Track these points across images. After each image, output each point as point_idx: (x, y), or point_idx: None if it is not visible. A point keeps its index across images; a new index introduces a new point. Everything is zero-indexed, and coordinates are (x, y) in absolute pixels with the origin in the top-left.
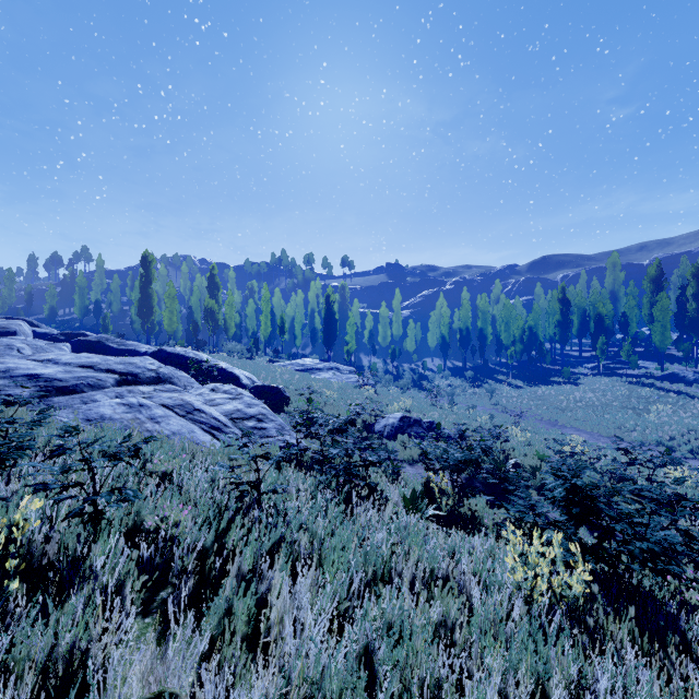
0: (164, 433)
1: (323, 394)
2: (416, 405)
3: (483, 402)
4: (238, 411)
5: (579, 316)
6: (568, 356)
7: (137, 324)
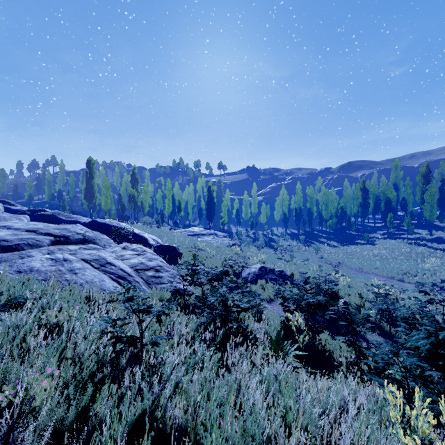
0: (79, 281)
1: (206, 251)
2: (268, 258)
3: (312, 256)
4: (141, 263)
5: (373, 200)
6: (366, 226)
7: (85, 205)
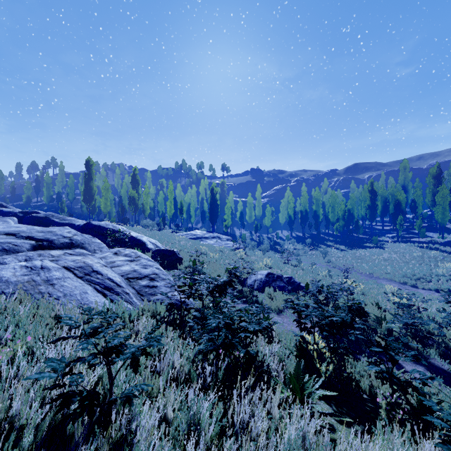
0: (56, 294)
1: (208, 255)
2: (274, 263)
3: (319, 260)
4: (134, 271)
5: (382, 202)
6: (374, 229)
7: (84, 208)
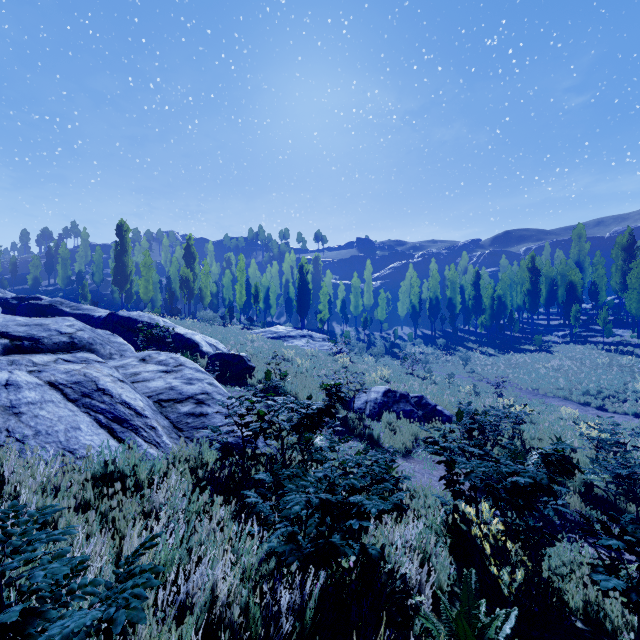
0: (20, 432)
1: (295, 363)
2: (393, 374)
3: (457, 370)
4: (171, 389)
5: (547, 285)
6: (535, 325)
7: (117, 294)
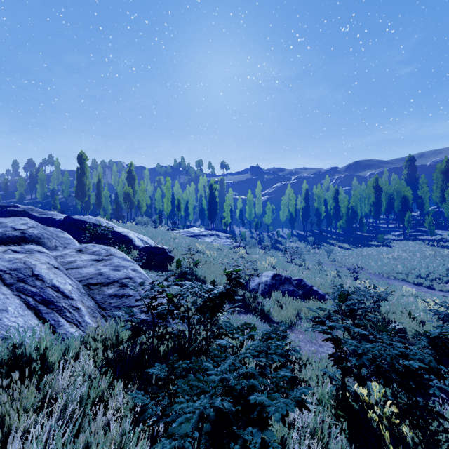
0: None
1: (205, 254)
2: (278, 262)
3: (323, 259)
4: (100, 274)
5: (386, 199)
6: (378, 227)
7: (79, 205)
